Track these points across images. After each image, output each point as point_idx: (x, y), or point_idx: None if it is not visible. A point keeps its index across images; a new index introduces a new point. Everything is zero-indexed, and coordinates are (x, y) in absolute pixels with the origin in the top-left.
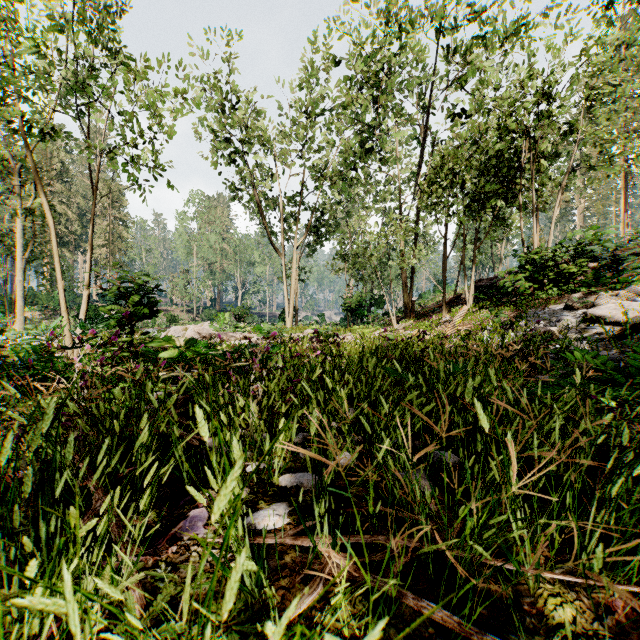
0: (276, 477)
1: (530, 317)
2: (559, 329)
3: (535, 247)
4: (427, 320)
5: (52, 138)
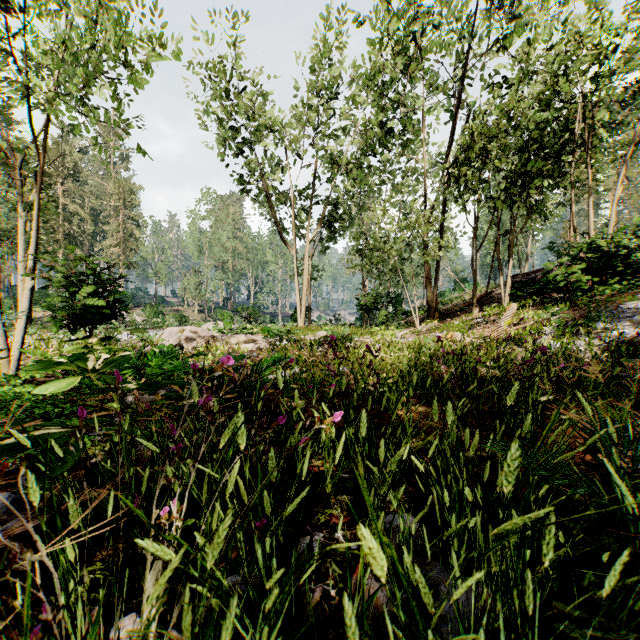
0: None
1: (605, 317)
2: None
3: (591, 234)
4: (455, 320)
5: None
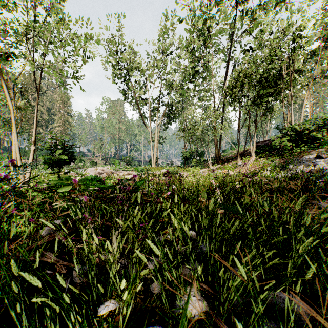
0: None
1: (294, 162)
2: (317, 170)
3: (292, 122)
4: (229, 164)
5: (10, 56)
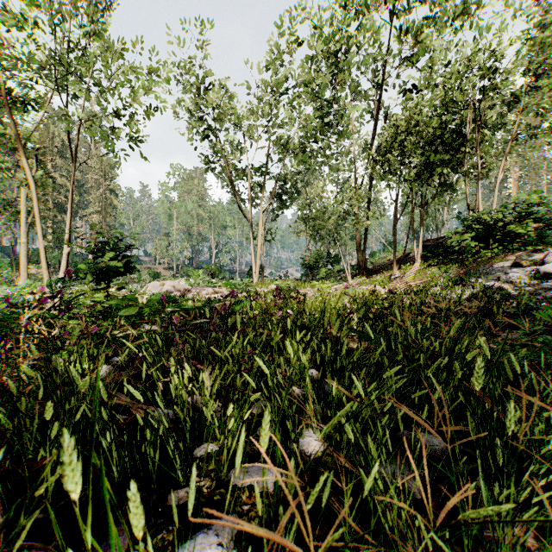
0: (226, 470)
1: (479, 274)
2: (511, 285)
3: (480, 209)
4: (379, 276)
5: (33, 107)
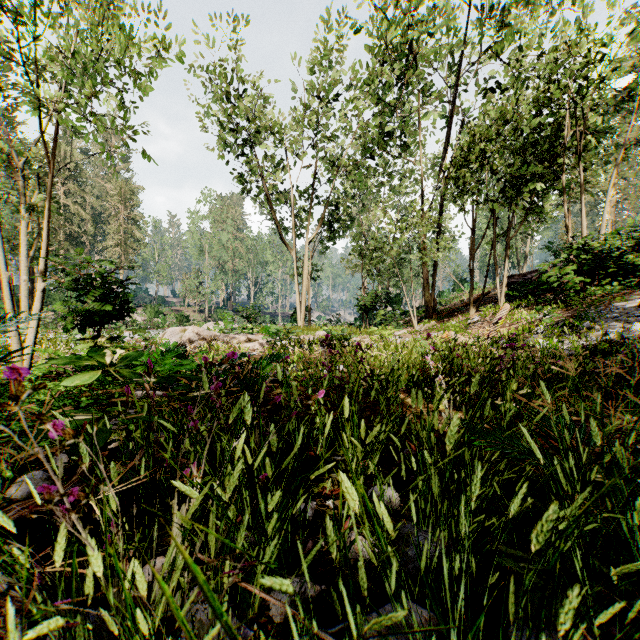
0: None
1: (594, 317)
2: None
3: (584, 235)
4: (452, 320)
5: None
